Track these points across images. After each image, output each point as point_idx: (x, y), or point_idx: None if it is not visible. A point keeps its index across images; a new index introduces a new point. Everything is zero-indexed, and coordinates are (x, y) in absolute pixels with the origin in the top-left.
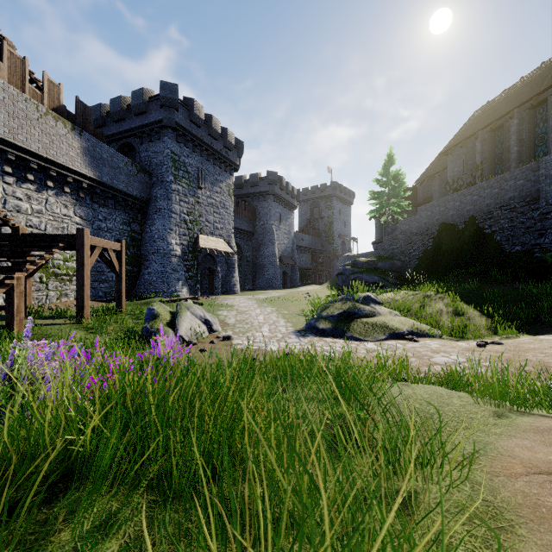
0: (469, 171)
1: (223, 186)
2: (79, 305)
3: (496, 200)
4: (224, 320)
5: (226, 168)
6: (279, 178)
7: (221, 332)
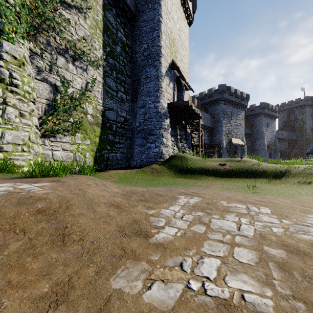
0: None
1: (240, 116)
2: None
3: None
4: None
5: (241, 108)
6: (267, 104)
7: None
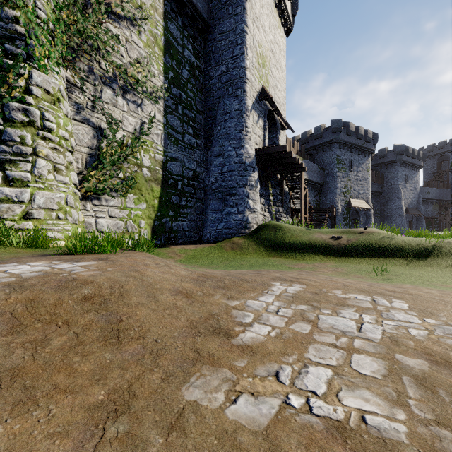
0: None
1: (363, 166)
2: None
3: None
4: None
5: (365, 154)
6: (405, 148)
7: None
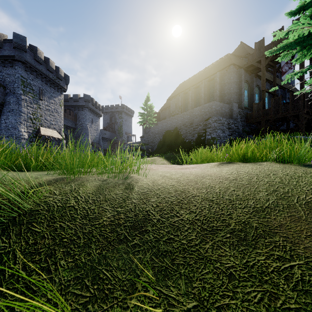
0: (177, 108)
1: (56, 100)
2: None
3: (182, 122)
4: None
5: (58, 90)
6: (91, 98)
7: None
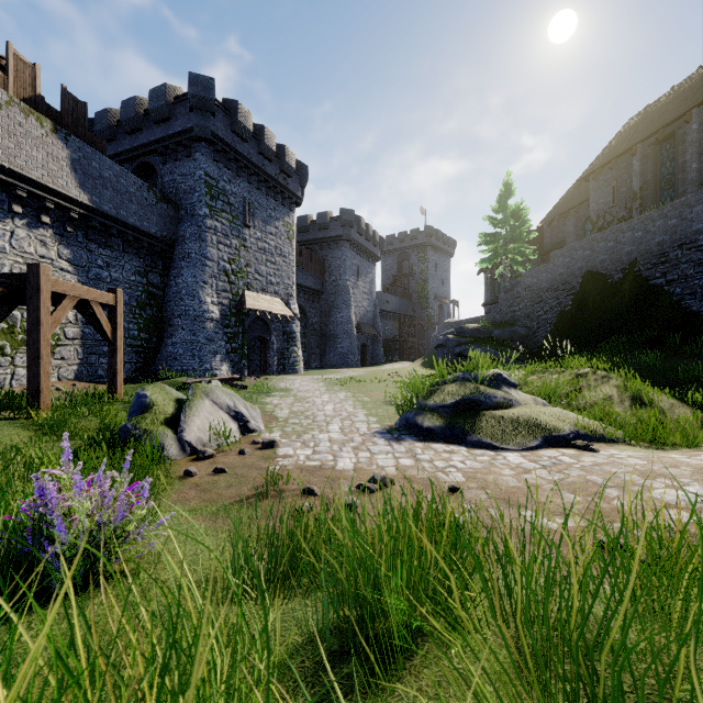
0: (622, 201)
1: (280, 226)
2: (32, 389)
3: (673, 236)
4: (272, 412)
5: (284, 201)
6: (357, 218)
7: (262, 432)
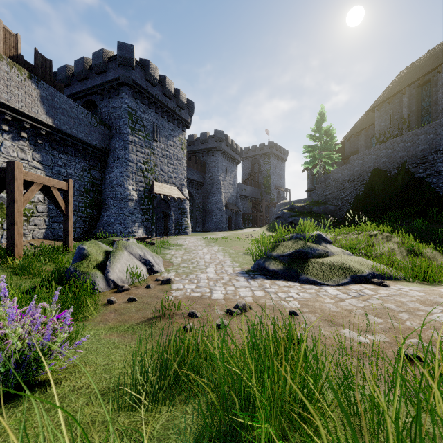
0: (396, 124)
1: (176, 140)
2: (10, 244)
3: (431, 145)
4: (170, 259)
5: (179, 125)
6: (225, 136)
7: (163, 273)
